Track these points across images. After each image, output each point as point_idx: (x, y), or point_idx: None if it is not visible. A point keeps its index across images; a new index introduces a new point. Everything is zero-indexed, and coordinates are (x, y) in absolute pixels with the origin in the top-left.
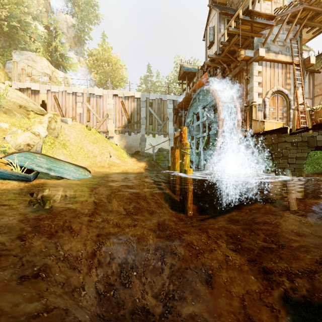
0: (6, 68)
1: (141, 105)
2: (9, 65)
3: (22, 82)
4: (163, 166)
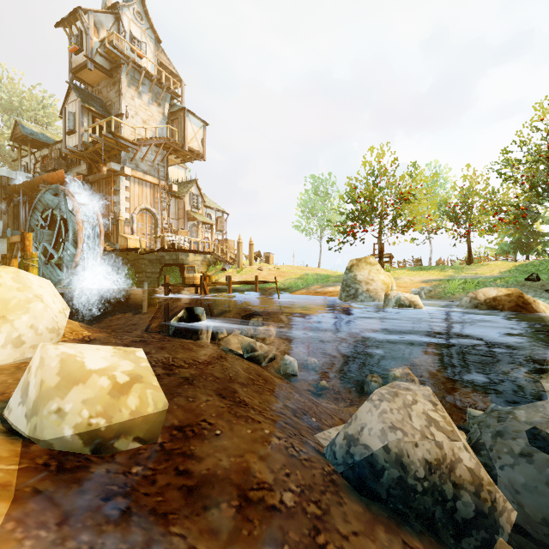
0: None
1: None
2: None
3: None
4: None
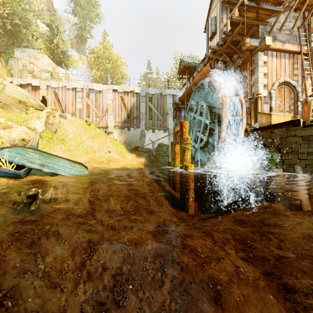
0: (9, 65)
1: (140, 100)
2: (12, 62)
3: (23, 78)
4: (163, 162)
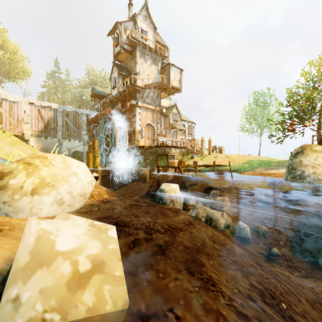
0: None
1: (57, 115)
2: None
3: None
4: None
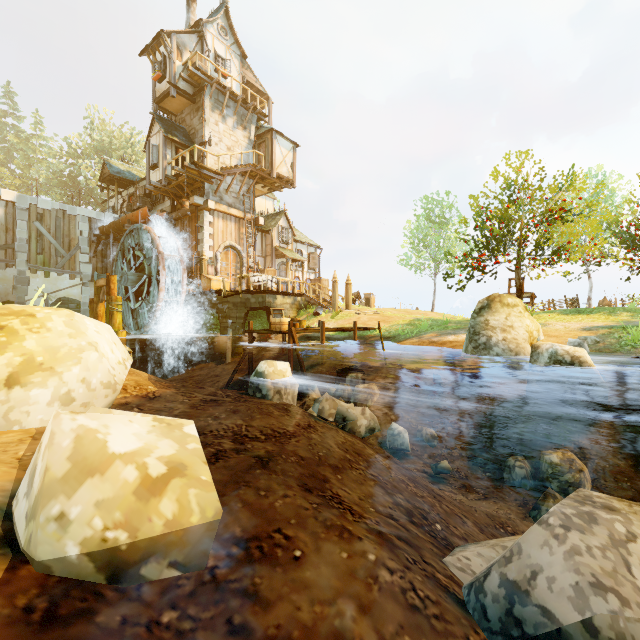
0: None
1: (16, 216)
2: None
3: None
4: None
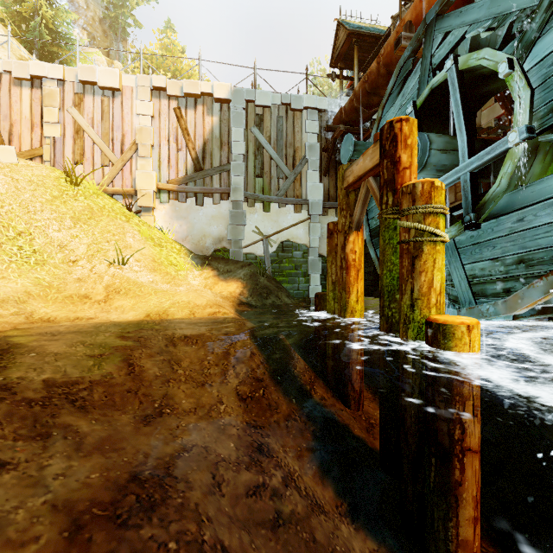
0: None
1: (231, 122)
2: None
3: None
4: (293, 292)
